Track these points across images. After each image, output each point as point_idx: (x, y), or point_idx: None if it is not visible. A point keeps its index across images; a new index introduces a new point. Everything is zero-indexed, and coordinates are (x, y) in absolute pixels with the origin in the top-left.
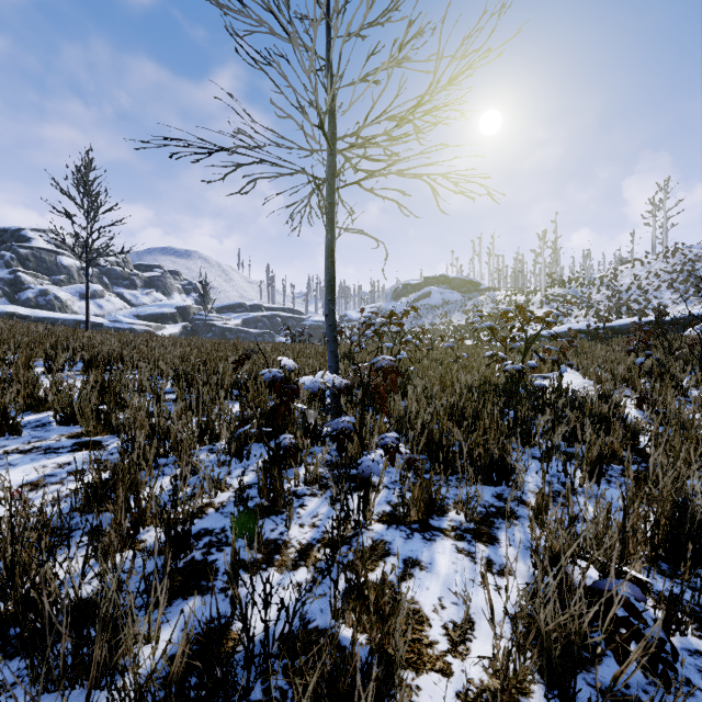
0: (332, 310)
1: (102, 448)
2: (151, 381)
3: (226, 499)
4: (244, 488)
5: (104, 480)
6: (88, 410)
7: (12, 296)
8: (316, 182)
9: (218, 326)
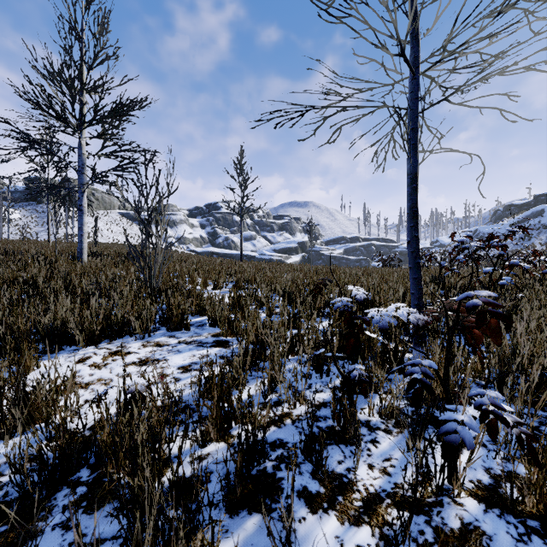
0: (415, 237)
1: (228, 347)
2: (267, 298)
3: (302, 413)
4: (319, 405)
5: (216, 377)
6: (222, 318)
7: (212, 242)
8: (396, 111)
9: (326, 255)
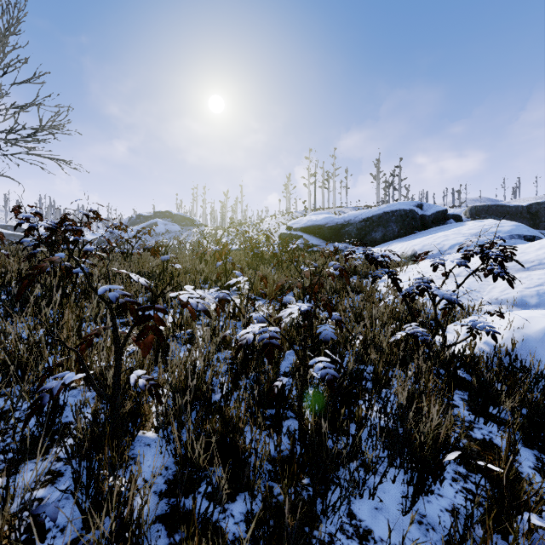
0: None
1: None
2: None
3: None
4: None
5: None
6: None
7: None
8: None
9: None
